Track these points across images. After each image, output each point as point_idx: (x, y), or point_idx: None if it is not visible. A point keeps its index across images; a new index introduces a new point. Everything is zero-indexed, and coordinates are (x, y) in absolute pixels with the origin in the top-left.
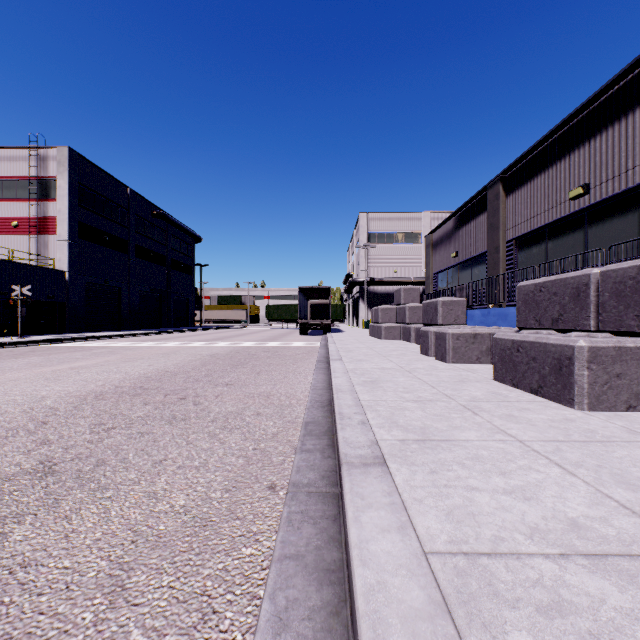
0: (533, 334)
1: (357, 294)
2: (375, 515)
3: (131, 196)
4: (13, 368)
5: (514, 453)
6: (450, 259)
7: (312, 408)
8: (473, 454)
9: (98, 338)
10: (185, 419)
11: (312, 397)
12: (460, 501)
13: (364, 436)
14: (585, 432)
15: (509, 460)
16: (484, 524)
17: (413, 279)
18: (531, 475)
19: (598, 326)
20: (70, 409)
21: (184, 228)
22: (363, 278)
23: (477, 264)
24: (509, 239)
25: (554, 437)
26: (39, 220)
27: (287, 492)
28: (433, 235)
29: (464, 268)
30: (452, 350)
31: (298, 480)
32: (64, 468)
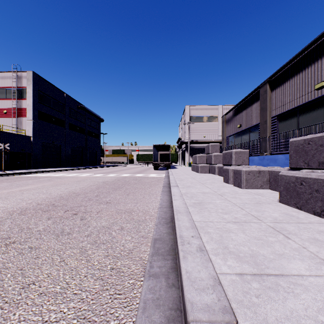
0: (311, 172)
1: (184, 148)
2: None
3: (66, 97)
4: None
5: None
6: (236, 128)
7: (159, 224)
8: (321, 302)
9: (47, 171)
10: (69, 233)
11: (159, 214)
12: None
13: (205, 269)
14: None
15: None
16: None
17: (213, 140)
18: None
19: None
20: None
21: (94, 114)
22: (187, 140)
23: (252, 131)
24: (273, 116)
25: None
26: (17, 110)
27: None
28: (226, 116)
29: (244, 133)
30: (245, 181)
31: None
32: None
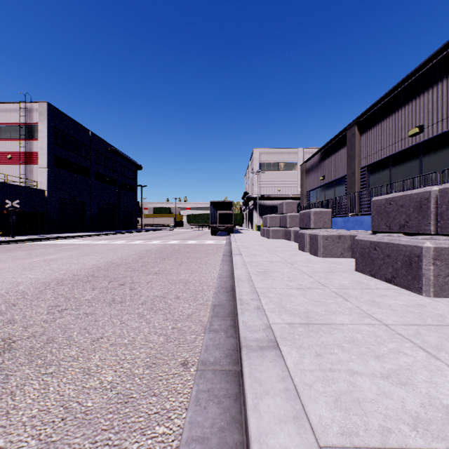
0: (386, 236)
1: (252, 206)
2: (272, 403)
3: (92, 137)
4: (2, 260)
5: (383, 336)
6: (319, 181)
7: (219, 293)
8: (349, 337)
9: (68, 237)
10: (122, 302)
11: (219, 284)
12: (345, 386)
13: (259, 320)
14: (436, 316)
15: (380, 343)
16: (370, 412)
17: (291, 195)
18: (401, 358)
19: (437, 230)
20: (36, 293)
21: (129, 160)
22: (256, 195)
23: (338, 184)
24: (362, 166)
25: (412, 321)
26: (26, 154)
27: (197, 370)
28: (306, 164)
29: (329, 187)
30: (322, 247)
31: (206, 358)
32: (20, 345)
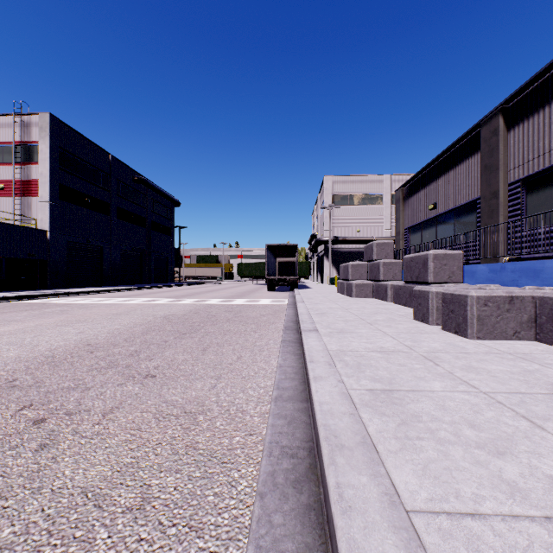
0: None
1: (321, 252)
2: None
3: (112, 162)
4: None
5: None
6: (426, 212)
7: (271, 492)
8: None
9: (72, 294)
10: None
11: (274, 431)
12: None
13: None
14: None
15: None
16: None
17: (375, 238)
18: None
19: None
20: None
21: (163, 193)
22: (327, 237)
23: (462, 215)
24: (513, 180)
25: None
26: (23, 183)
27: None
28: (404, 189)
29: (444, 220)
30: (477, 320)
31: None
32: None
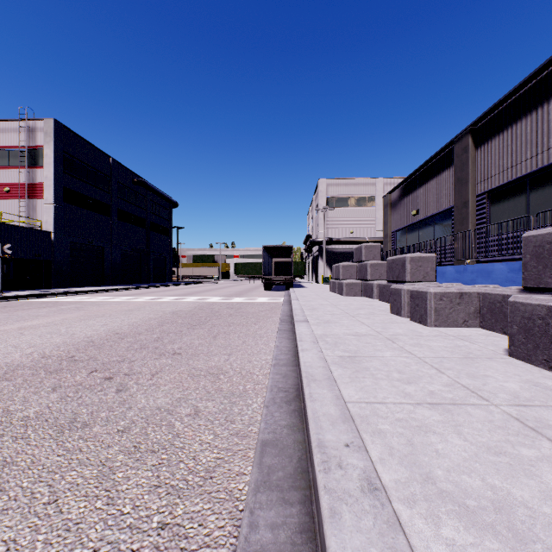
0: None
1: (316, 253)
2: None
3: (113, 165)
4: None
5: None
6: (410, 217)
7: (273, 405)
8: None
9: (78, 293)
10: (86, 425)
11: (273, 380)
12: None
13: None
14: None
15: None
16: None
17: (368, 239)
18: None
19: None
20: None
21: (162, 194)
22: (322, 238)
23: (440, 221)
24: (480, 193)
25: None
26: (28, 186)
27: None
28: (391, 195)
29: (425, 225)
30: (434, 312)
31: None
32: None
